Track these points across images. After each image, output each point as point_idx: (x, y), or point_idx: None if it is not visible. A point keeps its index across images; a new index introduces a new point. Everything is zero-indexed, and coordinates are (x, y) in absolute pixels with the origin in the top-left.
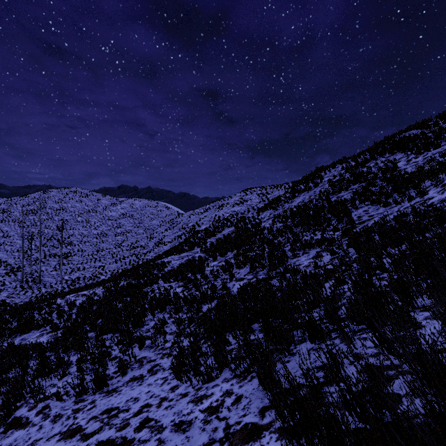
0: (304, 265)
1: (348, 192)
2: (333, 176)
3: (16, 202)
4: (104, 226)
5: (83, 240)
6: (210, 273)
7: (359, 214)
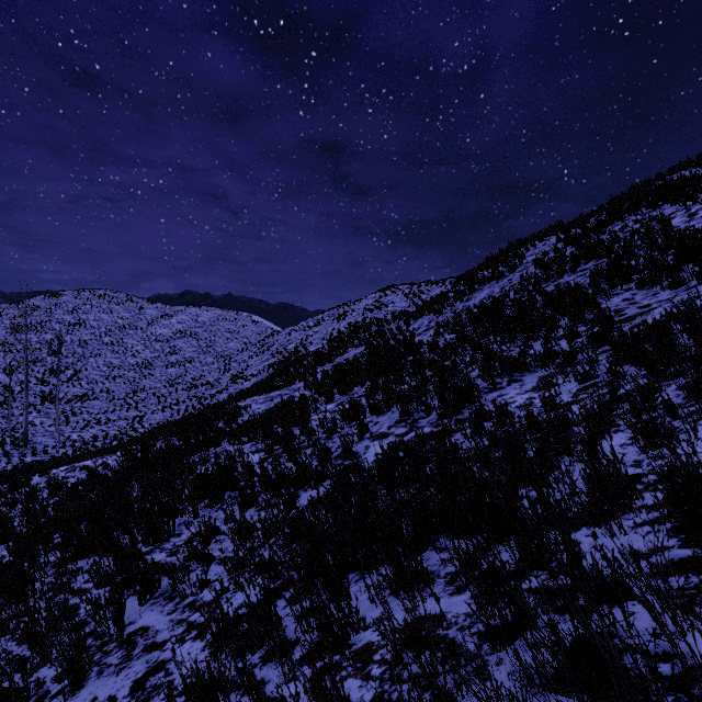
0: (517, 404)
1: (576, 276)
2: (542, 253)
3: (2, 312)
4: (148, 351)
5: (111, 375)
6: (320, 424)
7: (616, 305)
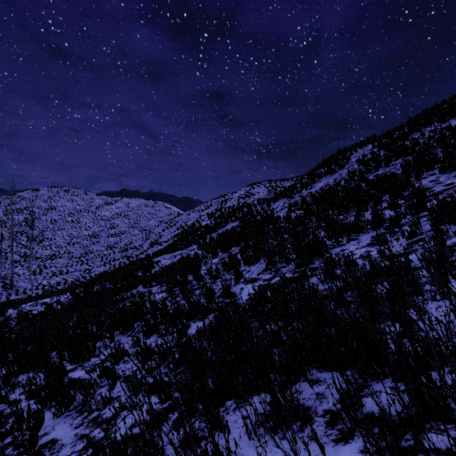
0: (357, 255)
1: (389, 169)
2: (363, 155)
3: (1, 201)
4: (96, 226)
5: (71, 242)
6: (207, 273)
7: (425, 185)
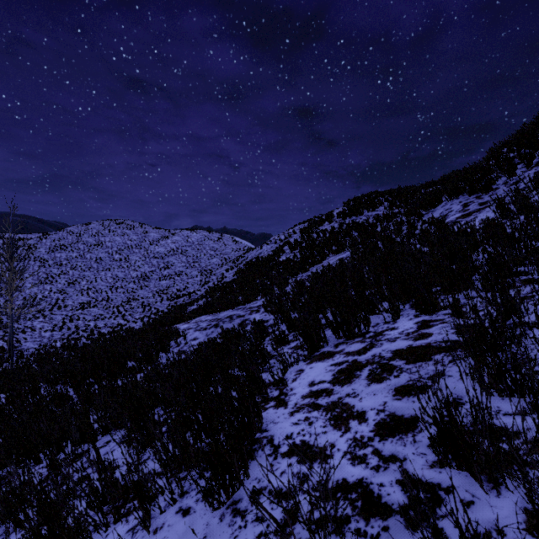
0: None
1: None
2: None
3: (47, 237)
4: (147, 266)
5: (115, 285)
6: None
7: None
